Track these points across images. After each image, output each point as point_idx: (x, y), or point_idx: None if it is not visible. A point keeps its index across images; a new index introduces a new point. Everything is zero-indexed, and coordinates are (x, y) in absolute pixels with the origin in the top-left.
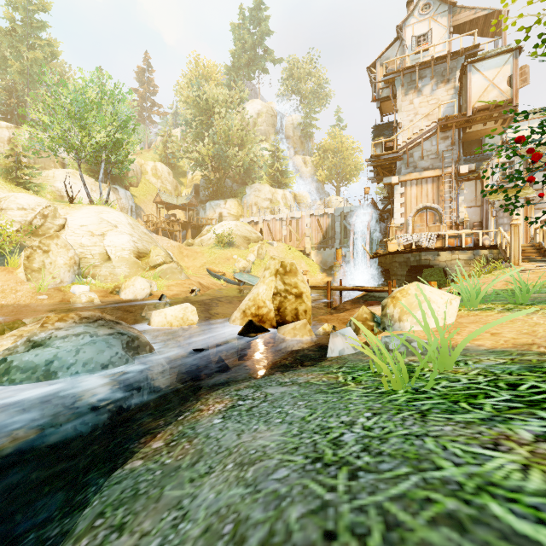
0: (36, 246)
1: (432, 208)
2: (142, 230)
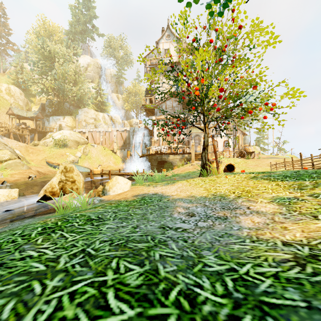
0: None
1: (170, 133)
2: None
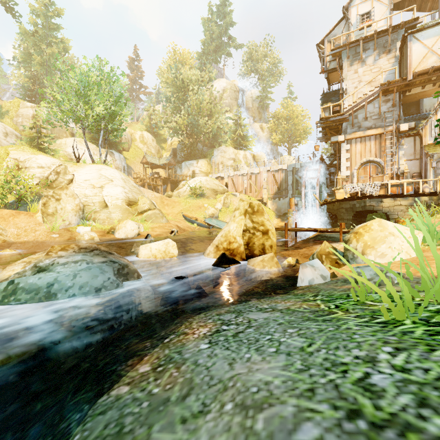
0: (50, 196)
1: (375, 162)
2: (132, 184)
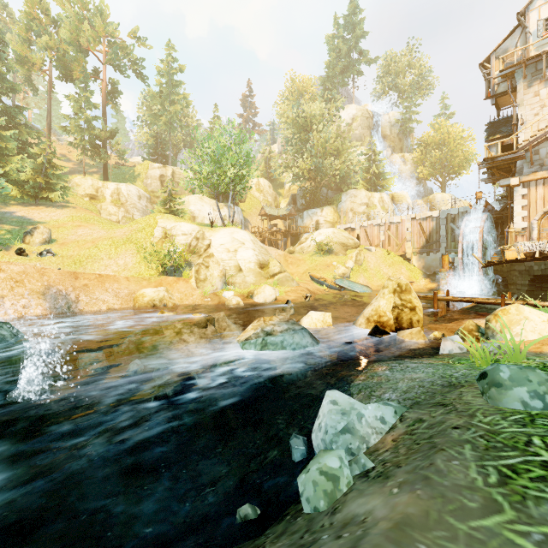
0: (201, 263)
1: None
2: (260, 244)
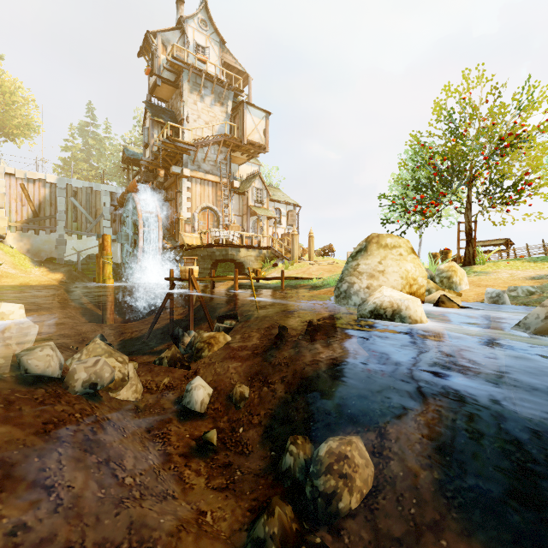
0: None
1: (213, 209)
2: None
